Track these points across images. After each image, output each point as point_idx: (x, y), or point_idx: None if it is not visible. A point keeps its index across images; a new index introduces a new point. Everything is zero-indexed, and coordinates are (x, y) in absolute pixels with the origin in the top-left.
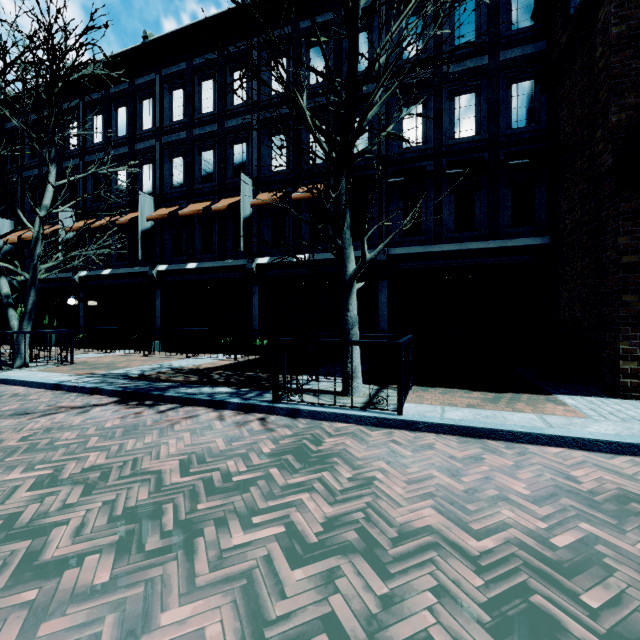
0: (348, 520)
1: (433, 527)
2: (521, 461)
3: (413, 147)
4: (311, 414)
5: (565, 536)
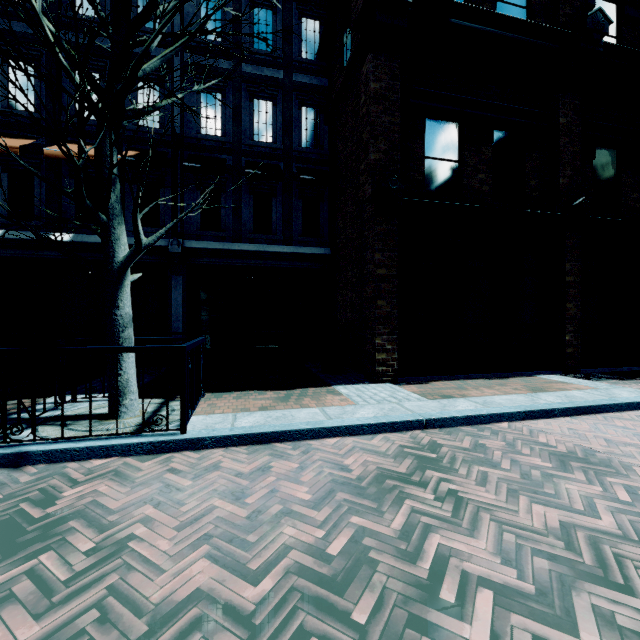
0: (65, 637)
1: (203, 589)
2: (305, 460)
3: (212, 136)
4: (48, 456)
5: (340, 539)
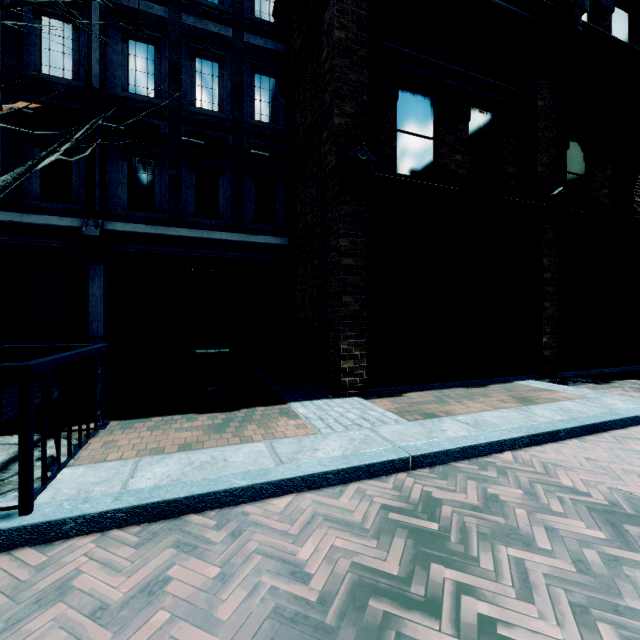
0: None
1: None
2: (233, 556)
3: (143, 96)
4: None
5: None
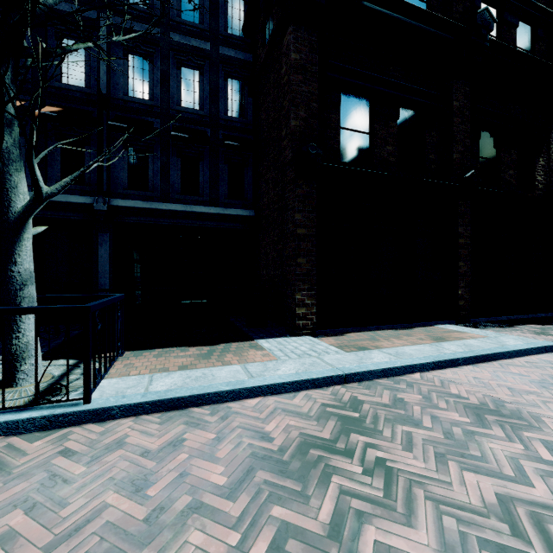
0: None
1: None
2: (223, 429)
3: (139, 99)
4: None
5: (258, 546)
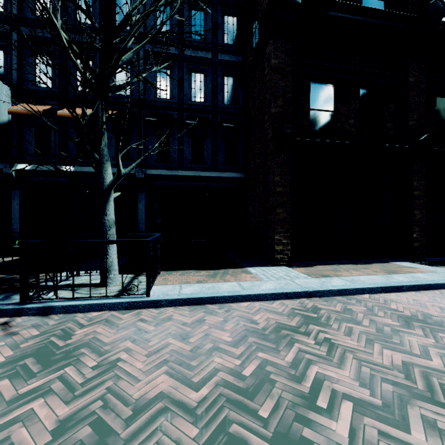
0: (84, 415)
1: (164, 392)
2: (227, 316)
3: (164, 99)
4: (65, 309)
5: (250, 366)
